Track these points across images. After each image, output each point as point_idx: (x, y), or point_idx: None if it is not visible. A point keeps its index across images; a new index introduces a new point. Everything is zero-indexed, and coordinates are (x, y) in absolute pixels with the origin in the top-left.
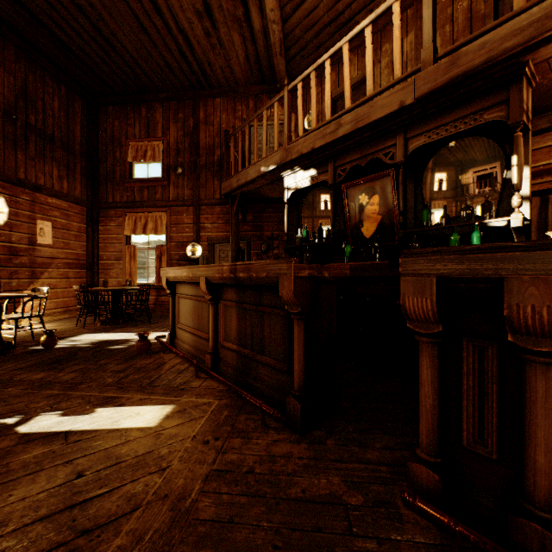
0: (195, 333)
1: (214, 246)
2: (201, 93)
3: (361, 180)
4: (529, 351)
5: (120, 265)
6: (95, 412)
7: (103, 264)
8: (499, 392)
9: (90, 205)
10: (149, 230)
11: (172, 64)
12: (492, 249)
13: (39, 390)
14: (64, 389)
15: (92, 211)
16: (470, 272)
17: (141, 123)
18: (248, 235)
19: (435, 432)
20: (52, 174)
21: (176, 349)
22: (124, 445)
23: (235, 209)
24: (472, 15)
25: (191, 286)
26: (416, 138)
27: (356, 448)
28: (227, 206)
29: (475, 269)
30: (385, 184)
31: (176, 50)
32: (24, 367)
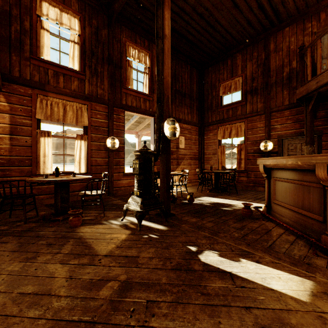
0: (299, 211)
1: (282, 141)
2: (271, 31)
3: None
4: None
5: (215, 157)
6: (241, 262)
7: (206, 157)
8: None
9: (199, 125)
10: (232, 135)
11: (252, 19)
12: None
13: (197, 230)
14: (211, 233)
15: (201, 129)
16: None
17: (227, 70)
18: (319, 129)
19: None
20: (184, 112)
21: (281, 222)
22: (289, 313)
23: (309, 108)
24: None
25: (292, 172)
26: None
27: None
28: (295, 109)
29: None
30: None
31: (256, 7)
32: (184, 212)
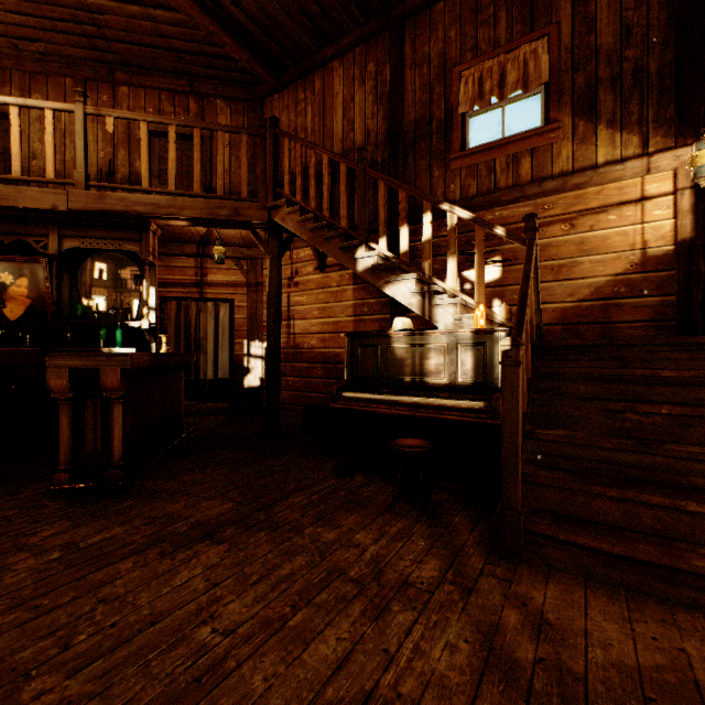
0: None
1: None
2: None
3: (5, 258)
4: (113, 399)
5: None
6: None
7: None
8: (103, 421)
9: None
10: None
11: None
12: (96, 355)
13: None
14: None
15: None
16: (86, 366)
17: None
18: None
19: (70, 452)
20: None
21: None
22: None
23: None
24: (131, 133)
25: None
26: (71, 239)
27: (9, 497)
28: None
29: (89, 364)
30: (37, 269)
31: None
32: None
